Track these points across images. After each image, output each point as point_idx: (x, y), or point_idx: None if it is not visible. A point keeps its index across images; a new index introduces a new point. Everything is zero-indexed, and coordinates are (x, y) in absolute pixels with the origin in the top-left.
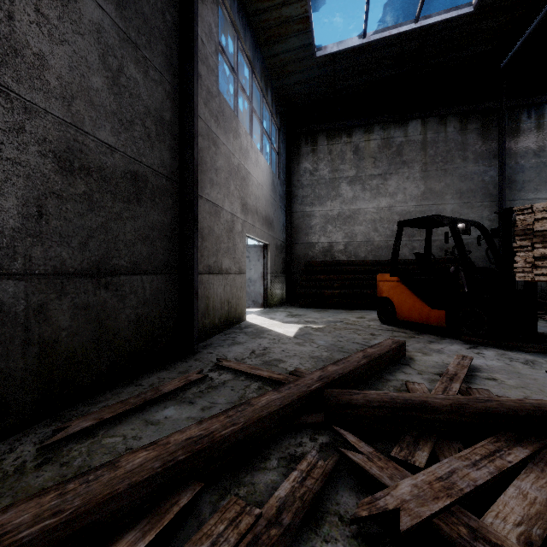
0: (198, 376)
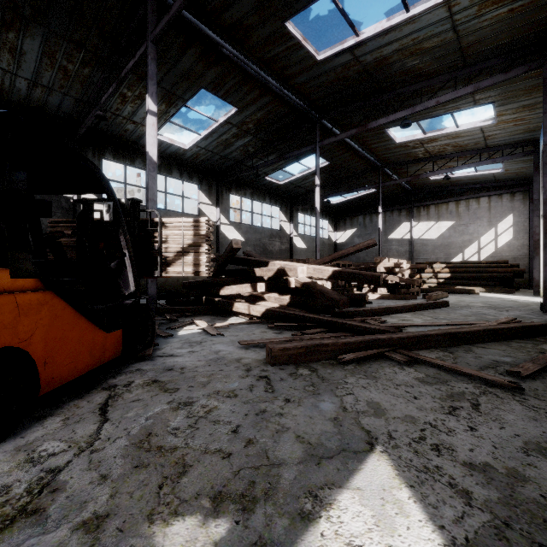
0: (514, 369)
